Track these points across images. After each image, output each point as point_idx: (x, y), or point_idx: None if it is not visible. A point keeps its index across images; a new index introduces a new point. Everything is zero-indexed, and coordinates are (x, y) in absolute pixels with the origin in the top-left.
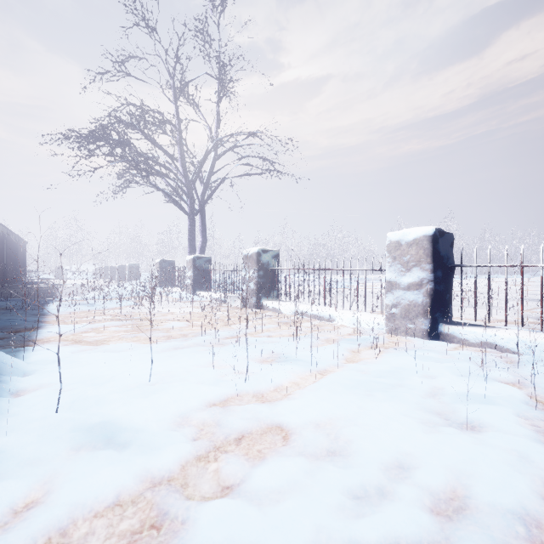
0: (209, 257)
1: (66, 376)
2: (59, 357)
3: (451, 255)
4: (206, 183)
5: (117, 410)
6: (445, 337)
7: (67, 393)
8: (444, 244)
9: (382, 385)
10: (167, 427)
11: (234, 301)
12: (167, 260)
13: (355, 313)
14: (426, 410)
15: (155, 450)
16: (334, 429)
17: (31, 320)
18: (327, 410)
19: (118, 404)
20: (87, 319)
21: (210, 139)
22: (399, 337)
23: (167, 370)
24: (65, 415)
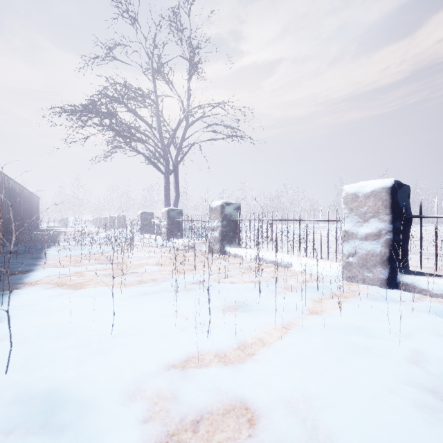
0: (181, 210)
1: (34, 326)
2: (8, 315)
3: (409, 206)
4: (178, 147)
5: (68, 373)
6: (405, 287)
7: (27, 347)
8: (403, 195)
9: (354, 346)
10: (116, 400)
11: (201, 247)
12: (147, 212)
13: (311, 260)
14: (414, 385)
15: (95, 442)
16: (310, 413)
17: (28, 264)
18: (298, 383)
19: (72, 364)
20: (75, 262)
21: (182, 111)
22: (356, 285)
23: (131, 319)
24: (12, 379)
